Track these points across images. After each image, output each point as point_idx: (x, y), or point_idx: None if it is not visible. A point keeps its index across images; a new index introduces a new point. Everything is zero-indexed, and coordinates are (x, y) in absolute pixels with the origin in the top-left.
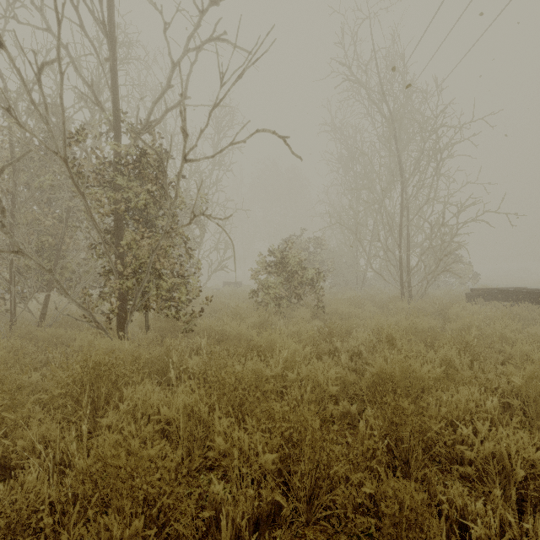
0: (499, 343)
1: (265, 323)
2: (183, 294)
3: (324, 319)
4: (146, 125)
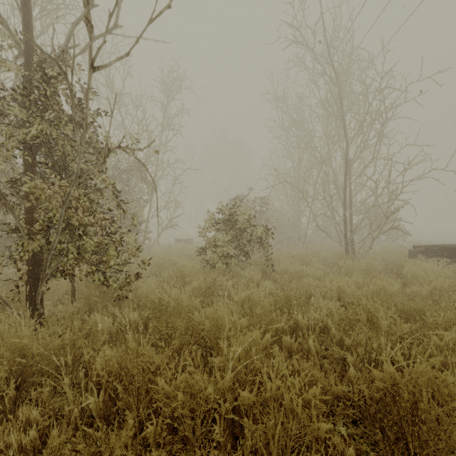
0: None
1: (212, 286)
2: (111, 256)
3: (274, 278)
4: (66, 50)
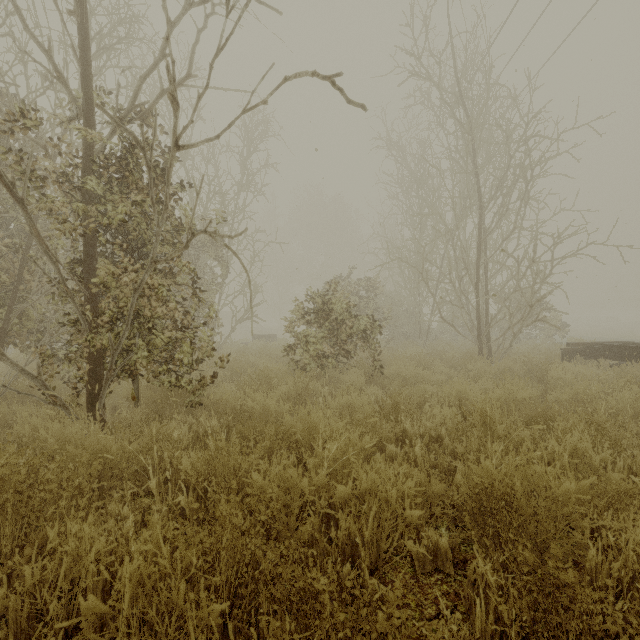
0: (632, 422)
1: (303, 392)
2: (185, 353)
3: (382, 384)
4: (131, 109)
